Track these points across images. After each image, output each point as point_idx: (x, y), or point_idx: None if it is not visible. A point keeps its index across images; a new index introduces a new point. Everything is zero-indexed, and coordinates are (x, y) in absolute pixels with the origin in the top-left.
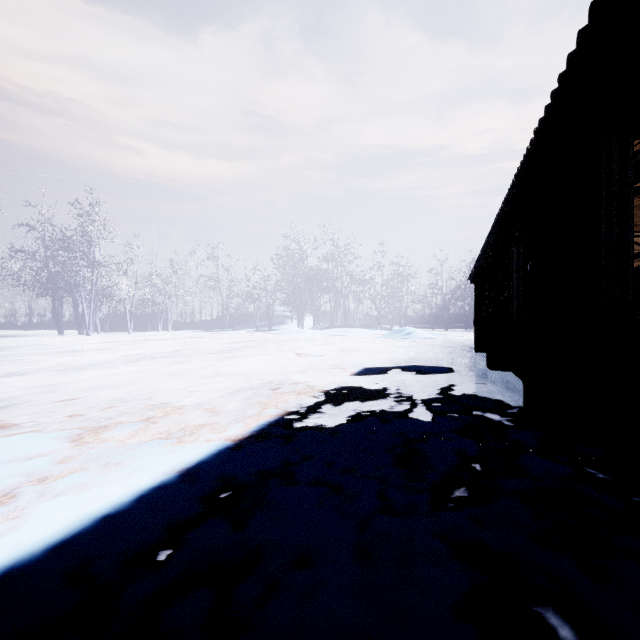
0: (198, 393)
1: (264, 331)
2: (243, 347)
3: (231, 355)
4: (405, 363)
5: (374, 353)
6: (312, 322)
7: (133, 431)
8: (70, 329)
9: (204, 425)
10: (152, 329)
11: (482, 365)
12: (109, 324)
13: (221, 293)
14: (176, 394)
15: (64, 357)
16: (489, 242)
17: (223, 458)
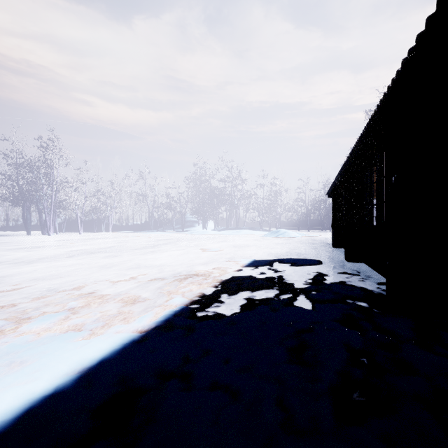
0: (119, 283)
1: (179, 232)
2: (162, 244)
3: (152, 250)
4: (283, 256)
5: (259, 248)
6: (213, 225)
7: (51, 323)
8: (37, 230)
9: (117, 315)
10: (98, 230)
11: (340, 258)
12: (67, 227)
13: (148, 204)
14: (101, 284)
15: (23, 252)
16: (346, 165)
17: (126, 355)
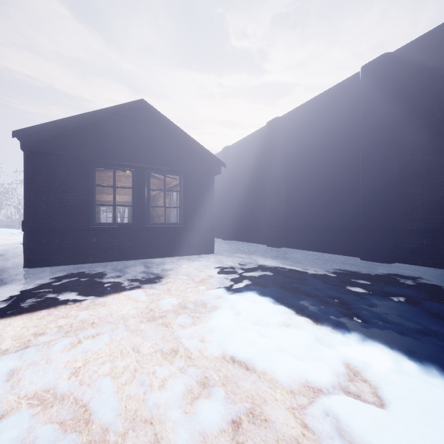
0: None
1: None
2: None
3: None
4: None
5: (8, 240)
6: None
7: None
8: None
9: None
10: None
11: None
12: None
13: None
14: None
15: None
16: None
17: None
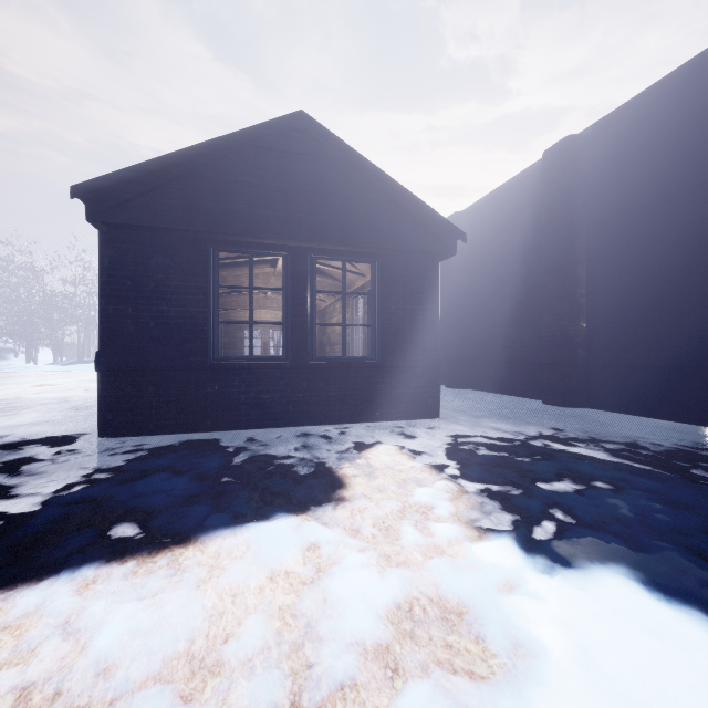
0: None
1: None
2: None
3: None
4: None
5: None
6: (52, 357)
7: None
8: None
9: None
10: None
11: None
12: None
13: None
14: None
15: None
16: None
17: None
